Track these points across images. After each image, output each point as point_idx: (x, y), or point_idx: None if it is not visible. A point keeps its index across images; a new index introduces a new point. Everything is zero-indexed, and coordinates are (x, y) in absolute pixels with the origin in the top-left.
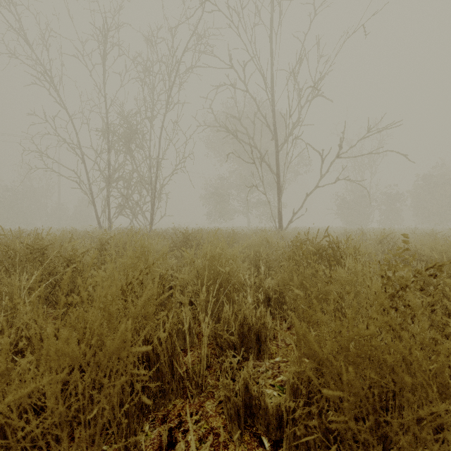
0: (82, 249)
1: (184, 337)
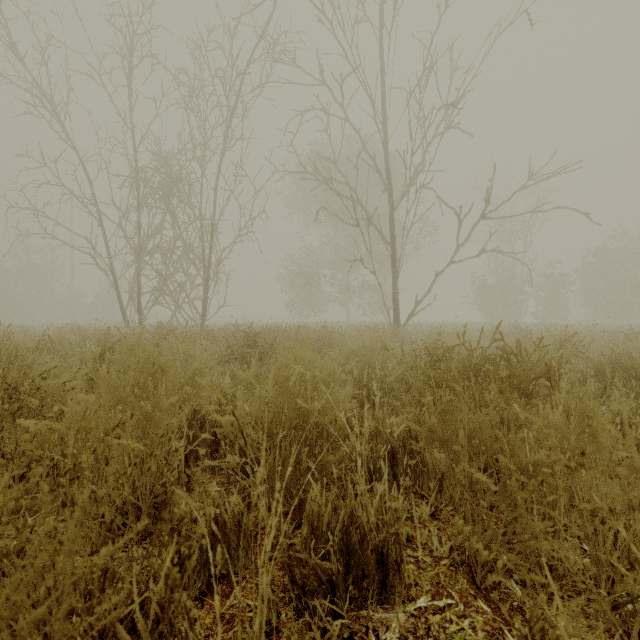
0: (57, 363)
1: (229, 550)
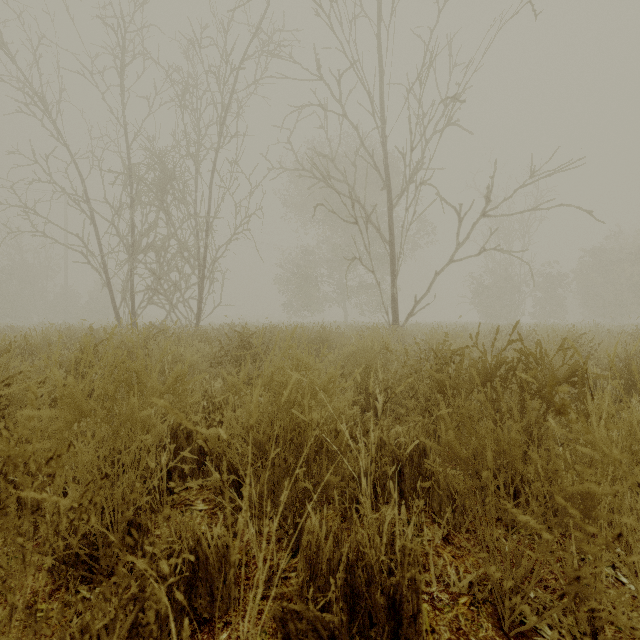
0: (28, 367)
1: (211, 590)
